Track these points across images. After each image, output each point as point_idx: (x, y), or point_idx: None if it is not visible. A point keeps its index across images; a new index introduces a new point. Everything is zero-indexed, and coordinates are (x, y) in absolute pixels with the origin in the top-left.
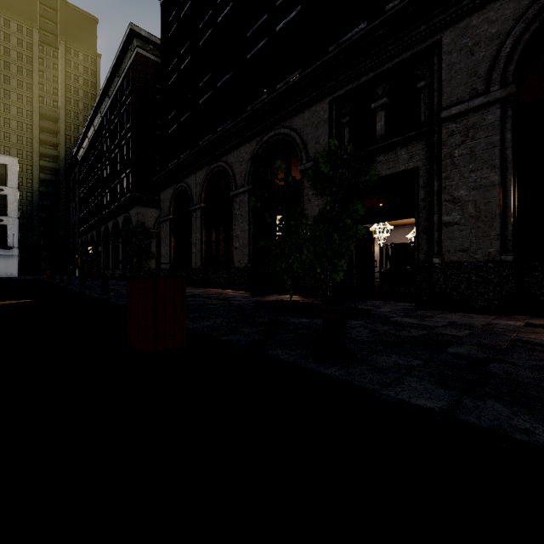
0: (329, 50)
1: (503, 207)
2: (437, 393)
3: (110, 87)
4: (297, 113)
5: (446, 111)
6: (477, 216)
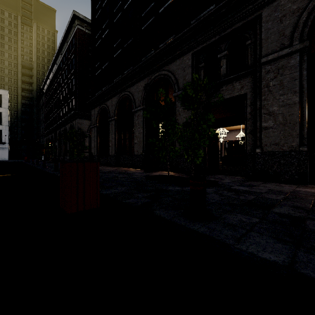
0: (191, 23)
1: (301, 117)
2: (276, 247)
3: (62, 49)
4: (172, 61)
5: (265, 58)
6: (284, 123)
